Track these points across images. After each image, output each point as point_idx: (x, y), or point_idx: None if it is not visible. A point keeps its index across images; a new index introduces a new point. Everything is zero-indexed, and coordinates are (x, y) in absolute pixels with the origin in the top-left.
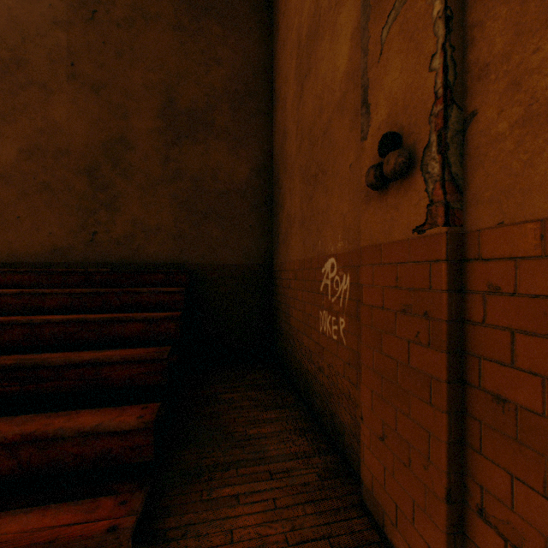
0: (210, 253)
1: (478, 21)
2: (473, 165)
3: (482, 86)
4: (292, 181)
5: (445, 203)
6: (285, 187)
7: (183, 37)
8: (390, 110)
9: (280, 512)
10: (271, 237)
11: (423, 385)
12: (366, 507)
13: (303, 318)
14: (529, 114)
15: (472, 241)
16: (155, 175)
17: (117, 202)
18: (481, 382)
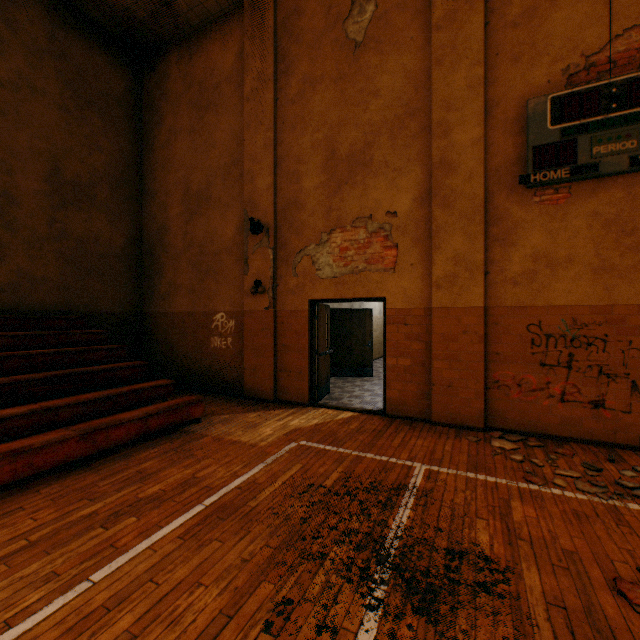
0: (93, 303)
1: (280, 265)
2: (279, 296)
3: (281, 280)
4: (178, 263)
5: (274, 303)
6: (167, 263)
7: (69, 118)
8: (258, 272)
9: (222, 405)
10: (141, 292)
11: (268, 347)
12: (248, 397)
13: (194, 344)
14: (288, 290)
15: (279, 313)
16: (42, 231)
17: (1, 252)
18: (280, 343)
